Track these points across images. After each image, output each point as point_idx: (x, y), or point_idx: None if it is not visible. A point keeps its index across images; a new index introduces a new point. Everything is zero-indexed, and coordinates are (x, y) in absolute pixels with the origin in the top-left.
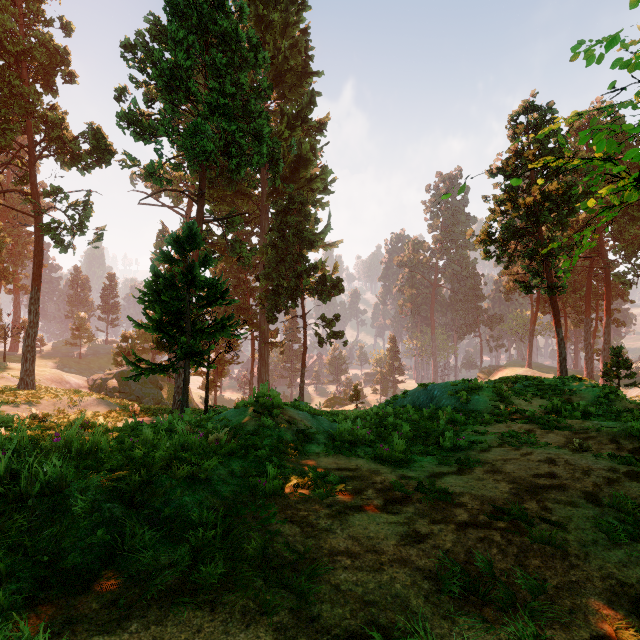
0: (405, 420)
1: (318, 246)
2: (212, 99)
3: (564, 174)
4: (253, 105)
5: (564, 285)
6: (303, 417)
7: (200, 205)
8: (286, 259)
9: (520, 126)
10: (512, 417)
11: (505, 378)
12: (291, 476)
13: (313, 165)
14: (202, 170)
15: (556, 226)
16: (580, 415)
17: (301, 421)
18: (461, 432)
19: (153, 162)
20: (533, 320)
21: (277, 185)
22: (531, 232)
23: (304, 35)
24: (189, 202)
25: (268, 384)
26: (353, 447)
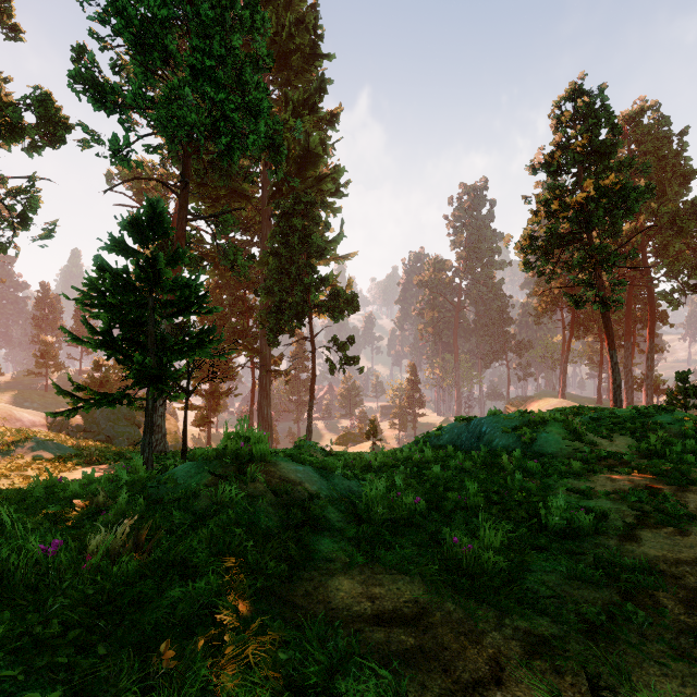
0: (452, 469)
1: (329, 258)
2: (195, 60)
3: (618, 170)
4: (248, 75)
5: (621, 299)
6: (304, 477)
7: (183, 199)
8: (291, 269)
9: (567, 113)
10: (603, 463)
11: (562, 409)
12: (254, 685)
13: (323, 163)
14: (185, 155)
15: (607, 232)
16: (693, 459)
17: (300, 485)
18: (549, 491)
19: (117, 136)
20: (567, 345)
21: (279, 178)
22: (579, 238)
23: (313, 13)
24: (177, 206)
25: (270, 419)
26: (394, 535)
